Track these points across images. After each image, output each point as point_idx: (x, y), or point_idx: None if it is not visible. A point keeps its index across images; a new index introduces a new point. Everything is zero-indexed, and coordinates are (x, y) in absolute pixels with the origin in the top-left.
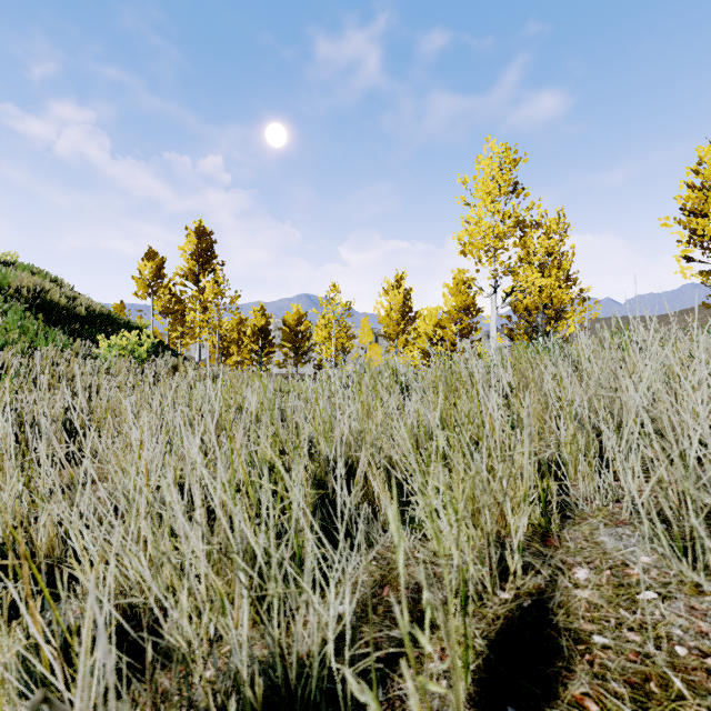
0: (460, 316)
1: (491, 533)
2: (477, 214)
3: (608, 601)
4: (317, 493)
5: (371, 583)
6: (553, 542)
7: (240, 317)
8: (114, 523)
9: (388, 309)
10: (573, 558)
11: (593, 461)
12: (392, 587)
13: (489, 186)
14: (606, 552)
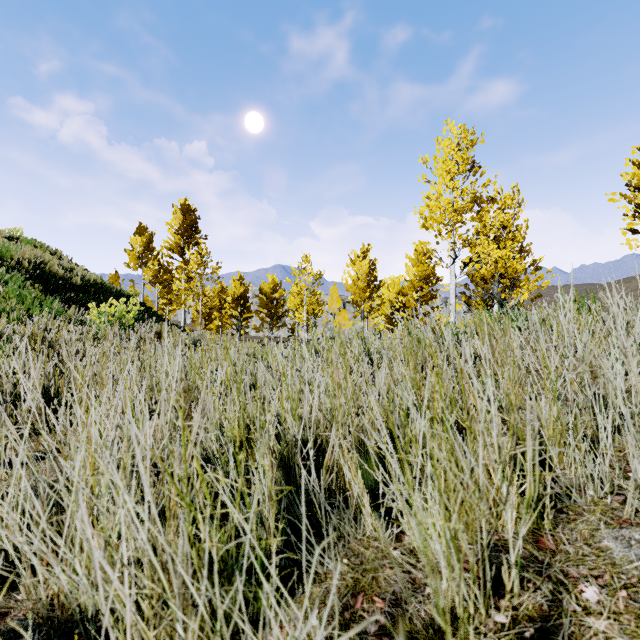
0: (421, 284)
1: (485, 547)
2: (437, 191)
3: (633, 639)
4: (284, 476)
5: (342, 590)
6: (548, 544)
7: (221, 285)
8: (47, 530)
9: (355, 278)
10: (576, 568)
11: (584, 446)
12: (366, 596)
13: (448, 164)
14: (615, 563)
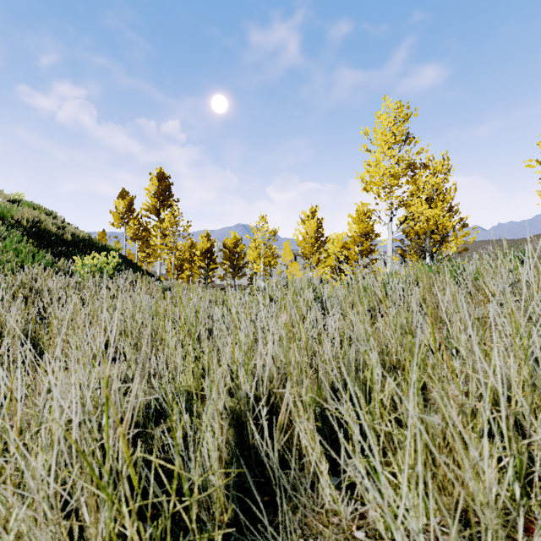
0: (361, 240)
1: None
2: (376, 159)
3: None
4: (236, 435)
5: None
6: None
7: (191, 241)
8: None
9: (304, 235)
10: None
11: None
12: None
13: (386, 135)
14: None
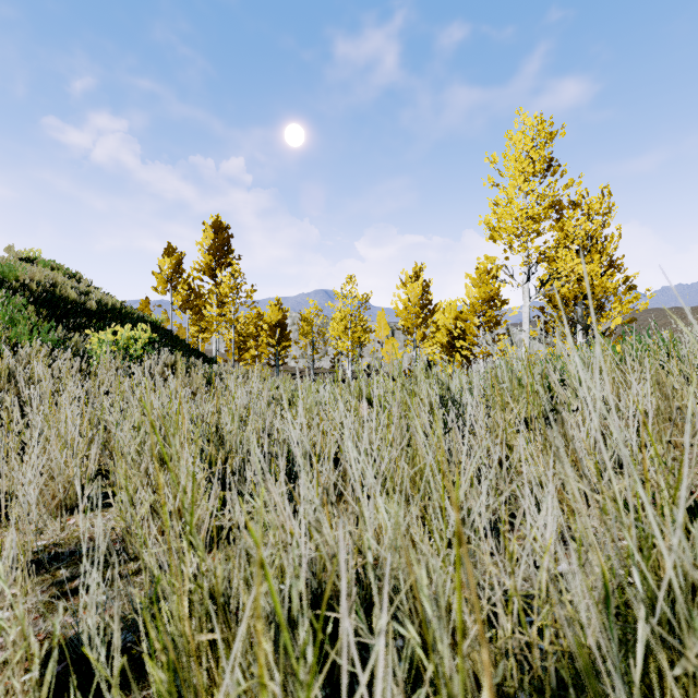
0: (484, 308)
1: None
2: (507, 195)
3: None
4: None
5: None
6: None
7: (258, 311)
8: None
9: (406, 302)
10: None
11: None
12: None
13: (522, 162)
14: None
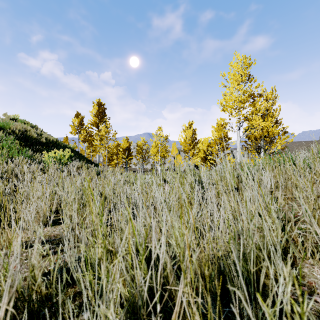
0: (220, 141)
1: None
2: (230, 91)
3: None
4: None
5: None
6: None
7: (117, 142)
8: None
9: (185, 138)
10: None
11: None
12: None
13: (236, 76)
14: None
